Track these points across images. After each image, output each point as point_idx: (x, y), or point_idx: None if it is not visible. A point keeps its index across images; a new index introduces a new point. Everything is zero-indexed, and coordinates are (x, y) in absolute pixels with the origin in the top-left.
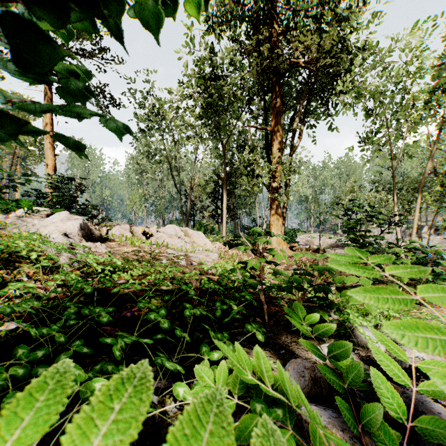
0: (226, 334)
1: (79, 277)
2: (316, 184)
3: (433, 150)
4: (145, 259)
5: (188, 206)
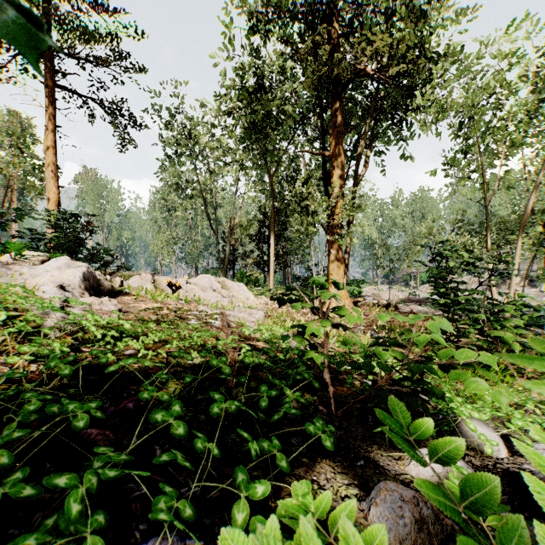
0: (277, 440)
1: (69, 345)
2: (383, 225)
3: (538, 178)
4: (167, 319)
5: (227, 252)
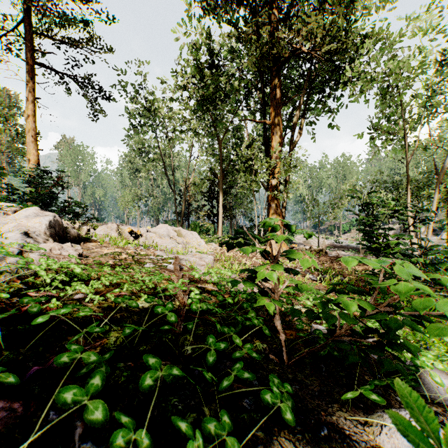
0: (226, 415)
1: (15, 290)
2: (312, 184)
3: None
4: (125, 263)
5: (183, 206)
